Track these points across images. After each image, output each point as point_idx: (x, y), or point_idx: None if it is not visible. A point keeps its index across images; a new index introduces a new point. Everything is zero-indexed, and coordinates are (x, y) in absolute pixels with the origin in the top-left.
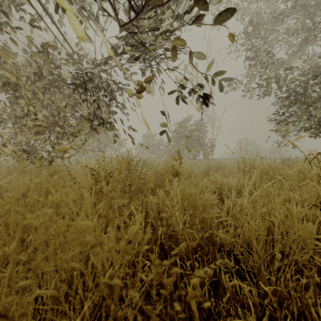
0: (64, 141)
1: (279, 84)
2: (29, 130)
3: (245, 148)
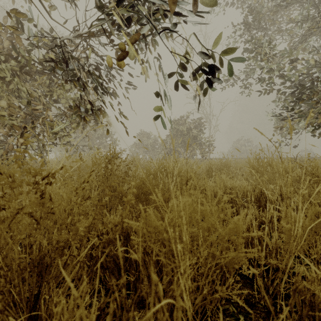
0: (44, 137)
1: (283, 76)
2: (1, 123)
3: (259, 142)
